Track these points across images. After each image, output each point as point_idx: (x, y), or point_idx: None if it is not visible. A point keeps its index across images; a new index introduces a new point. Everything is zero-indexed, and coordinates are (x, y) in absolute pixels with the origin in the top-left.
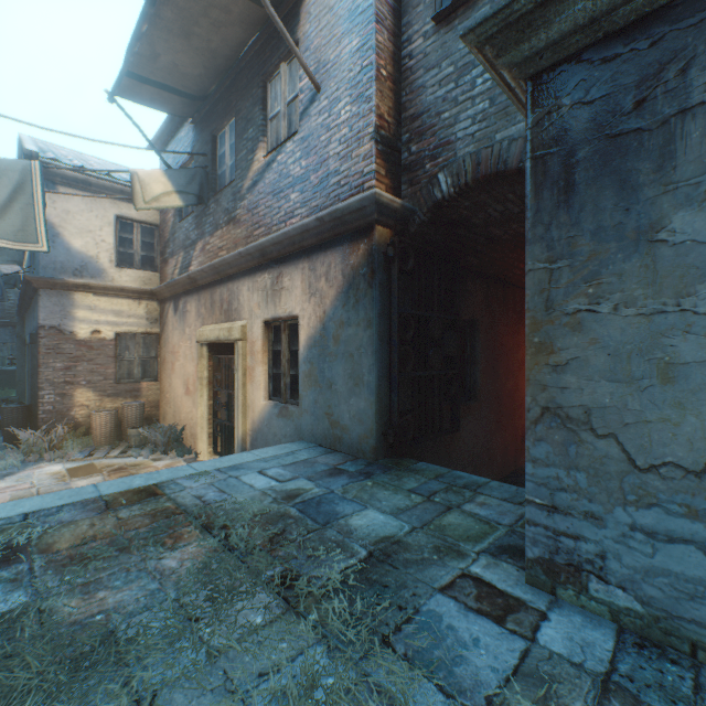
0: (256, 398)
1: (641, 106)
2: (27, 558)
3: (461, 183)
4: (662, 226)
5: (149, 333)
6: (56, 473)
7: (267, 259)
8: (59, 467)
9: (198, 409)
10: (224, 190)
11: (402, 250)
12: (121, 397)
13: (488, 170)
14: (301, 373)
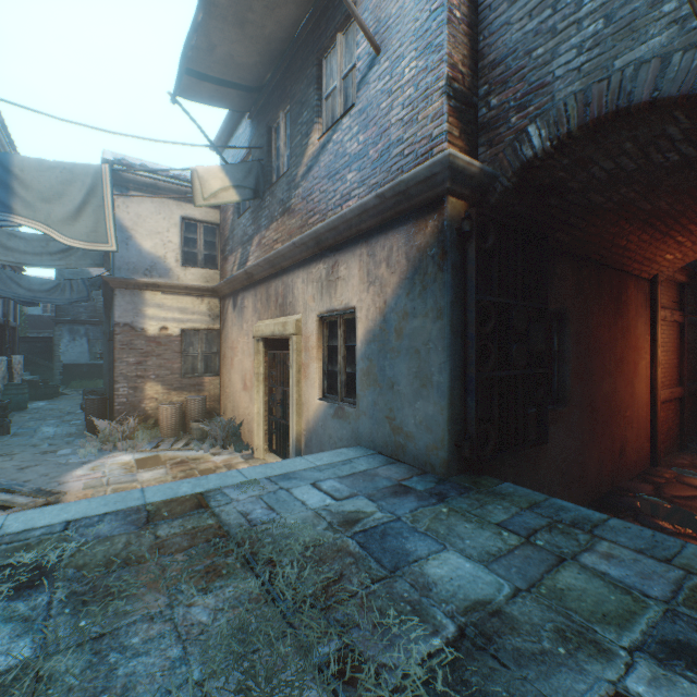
0: (310, 397)
1: None
2: (49, 586)
3: (561, 133)
4: None
5: (211, 329)
6: (126, 464)
7: (322, 248)
8: (129, 457)
9: (254, 405)
10: (279, 180)
11: (478, 226)
12: (186, 391)
13: (601, 110)
14: (358, 371)
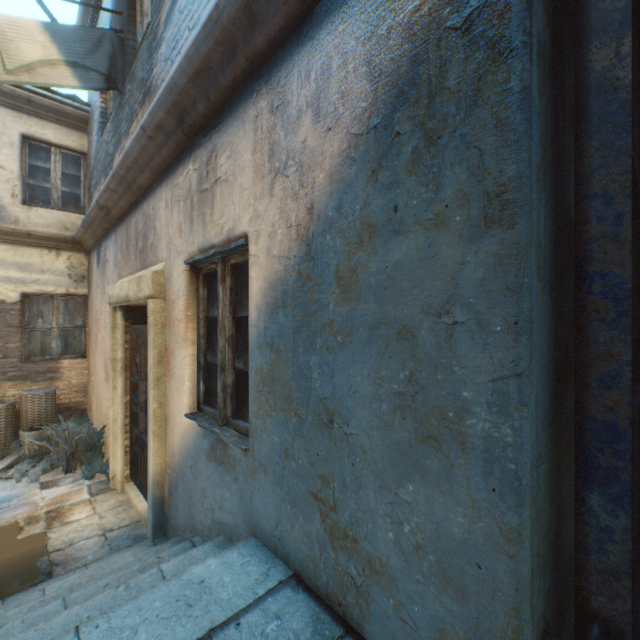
0: (176, 409)
1: None
2: None
3: None
4: None
5: (72, 295)
6: None
7: (190, 131)
8: None
9: (110, 408)
10: (139, 50)
11: None
12: (30, 381)
13: None
14: (252, 372)
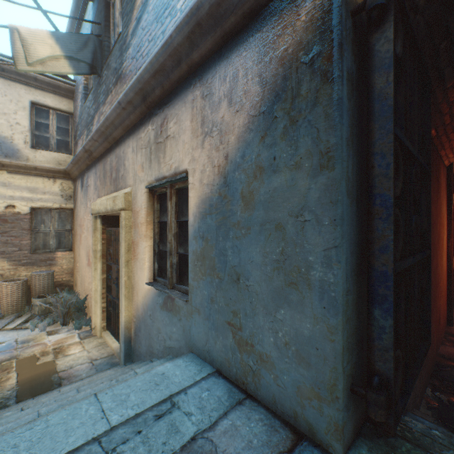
0: (139, 280)
1: None
2: None
3: None
4: None
5: (64, 208)
6: None
7: (149, 105)
8: None
9: (92, 283)
10: (113, 49)
11: None
12: (36, 266)
13: None
14: (191, 253)
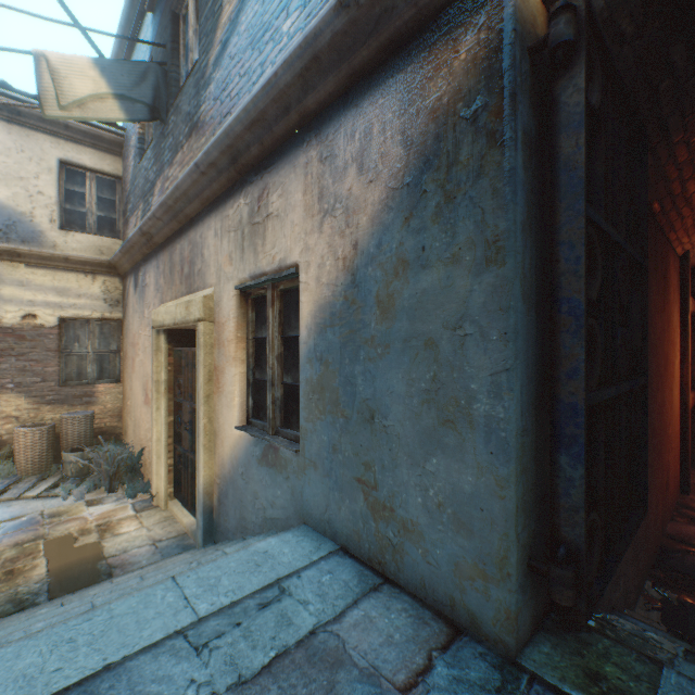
0: (226, 423)
1: None
2: None
3: None
4: None
5: (107, 319)
6: None
7: (242, 169)
8: None
9: (153, 429)
10: (185, 85)
11: None
12: (67, 405)
13: None
14: (303, 383)
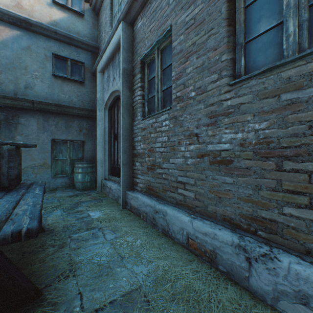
0: None
1: (13, 119)
2: None
3: None
4: (16, 137)
5: None
6: None
7: None
8: None
9: None
10: None
11: None
12: None
13: None
14: None
